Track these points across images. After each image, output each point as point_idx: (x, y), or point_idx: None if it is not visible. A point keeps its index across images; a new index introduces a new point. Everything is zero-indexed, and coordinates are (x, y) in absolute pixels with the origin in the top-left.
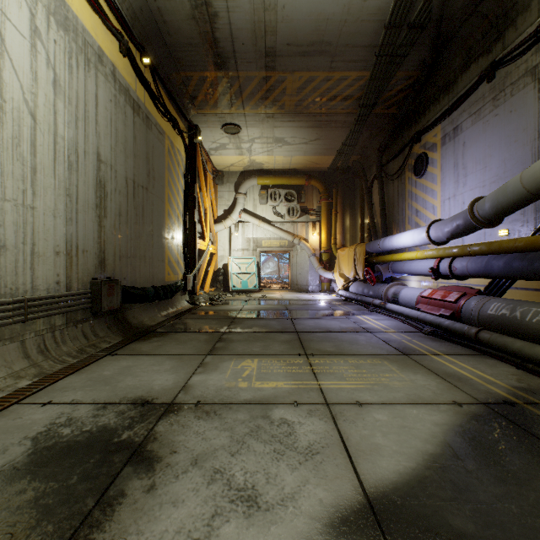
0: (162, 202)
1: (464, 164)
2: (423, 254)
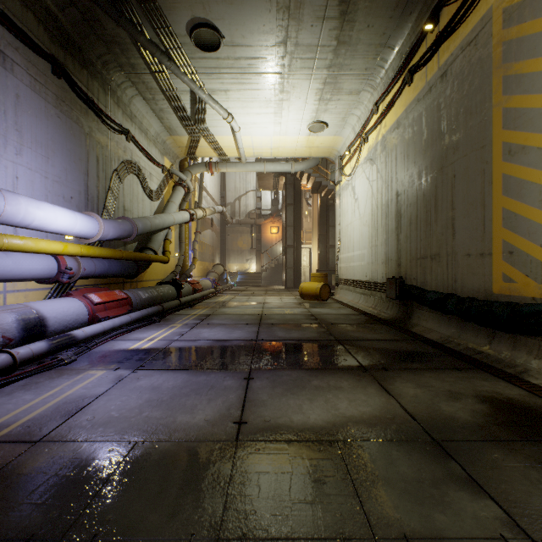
0: (481, 151)
1: (20, 125)
2: (79, 249)
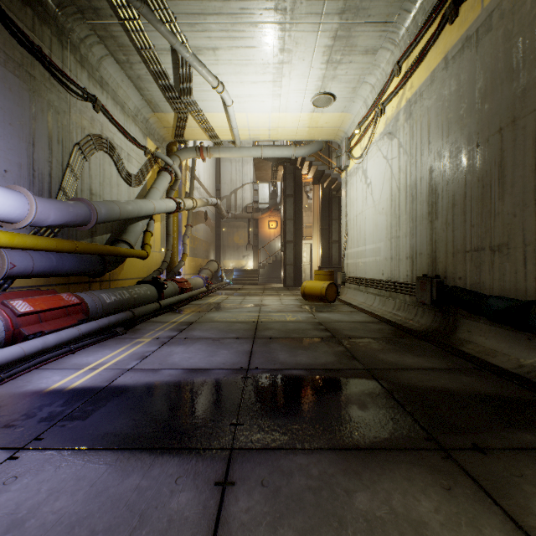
0: None
1: None
2: None
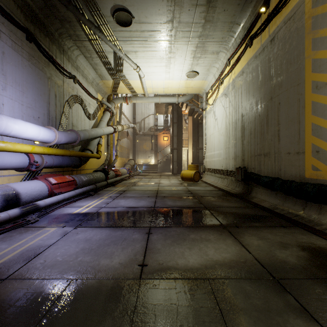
0: (297, 87)
1: (5, 71)
2: (42, 150)
